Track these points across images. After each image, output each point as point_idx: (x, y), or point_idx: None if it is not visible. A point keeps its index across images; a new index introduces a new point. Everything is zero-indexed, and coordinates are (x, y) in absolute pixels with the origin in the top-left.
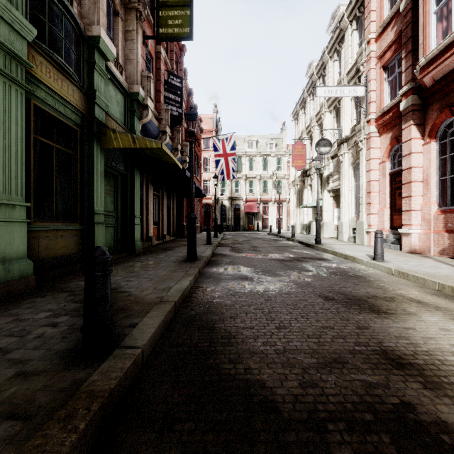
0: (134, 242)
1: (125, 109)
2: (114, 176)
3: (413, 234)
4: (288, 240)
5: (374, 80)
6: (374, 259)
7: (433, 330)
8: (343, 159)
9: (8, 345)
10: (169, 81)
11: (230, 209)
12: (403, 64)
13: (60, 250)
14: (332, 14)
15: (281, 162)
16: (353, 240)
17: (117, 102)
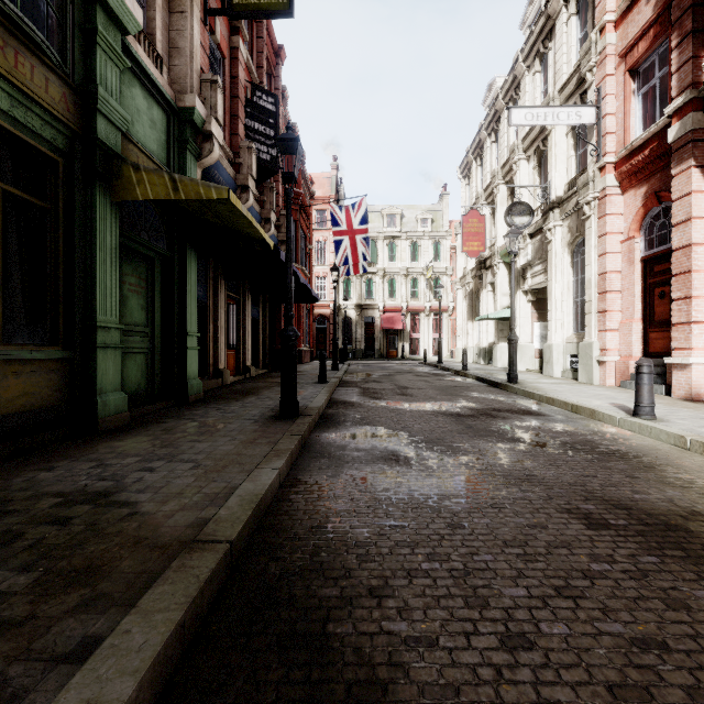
0: (186, 380)
1: (169, 138)
2: (147, 260)
3: (695, 366)
4: (457, 375)
5: (612, 95)
6: (637, 414)
7: None
8: (553, 238)
9: None
10: (254, 101)
11: (358, 324)
12: (673, 59)
13: (14, 402)
14: None
15: (441, 248)
16: (572, 375)
17: (151, 122)
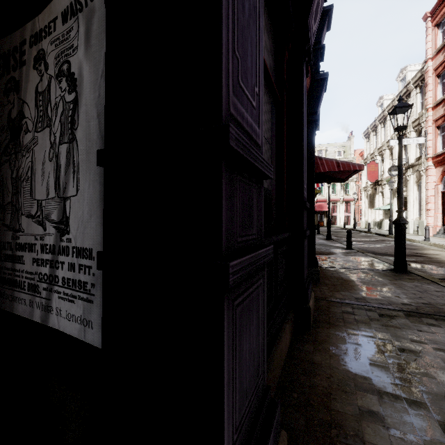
0: None
1: None
2: None
3: None
4: (366, 233)
5: (431, 133)
6: (424, 240)
7: (431, 252)
8: (409, 179)
9: (328, 248)
10: None
11: None
12: None
13: None
14: (400, 69)
15: None
16: (417, 233)
17: None
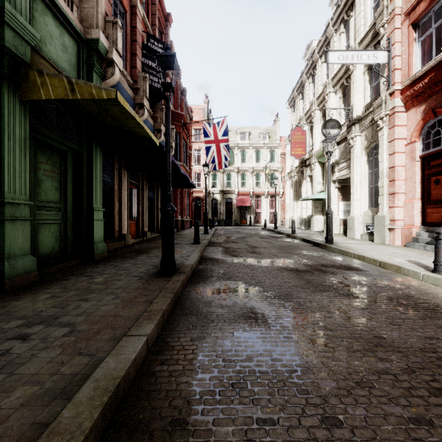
0: (92, 244)
1: (79, 61)
2: (60, 153)
3: None
4: (288, 237)
5: (399, 43)
6: (436, 271)
7: None
8: (354, 144)
9: None
10: (148, 46)
11: (221, 203)
12: None
13: None
14: None
15: (275, 154)
16: (368, 237)
17: (63, 46)
